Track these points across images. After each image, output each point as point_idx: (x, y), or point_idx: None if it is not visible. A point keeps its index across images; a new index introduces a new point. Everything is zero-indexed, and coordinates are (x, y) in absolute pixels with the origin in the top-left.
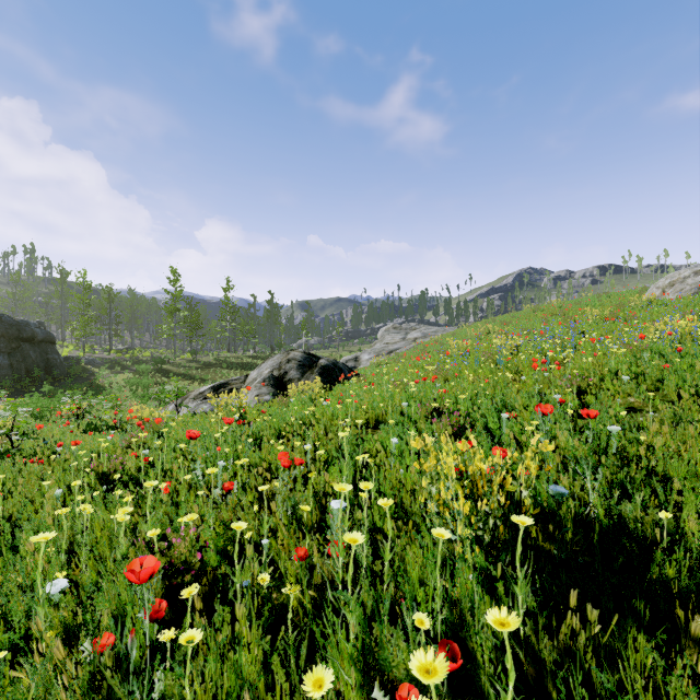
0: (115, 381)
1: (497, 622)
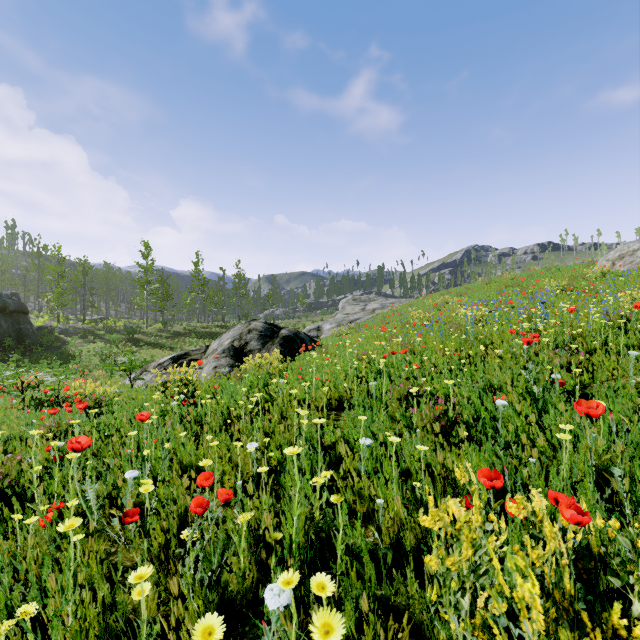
0: (86, 350)
1: None
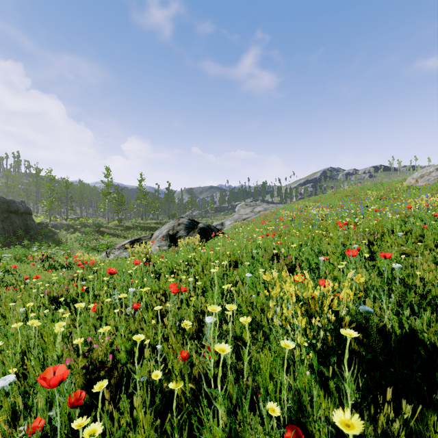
0: (69, 238)
1: (341, 423)
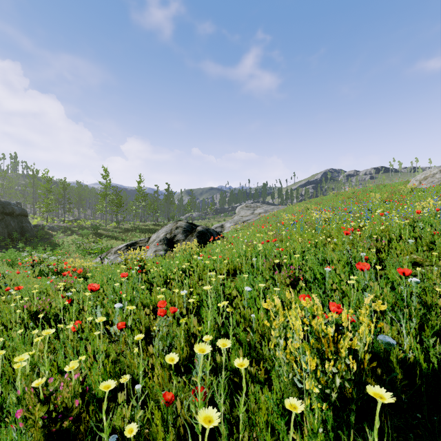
0: (66, 240)
1: None
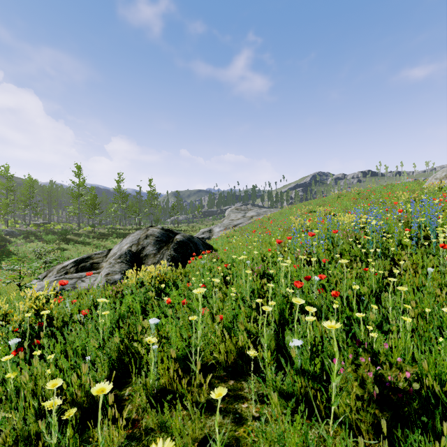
0: (25, 248)
1: None
